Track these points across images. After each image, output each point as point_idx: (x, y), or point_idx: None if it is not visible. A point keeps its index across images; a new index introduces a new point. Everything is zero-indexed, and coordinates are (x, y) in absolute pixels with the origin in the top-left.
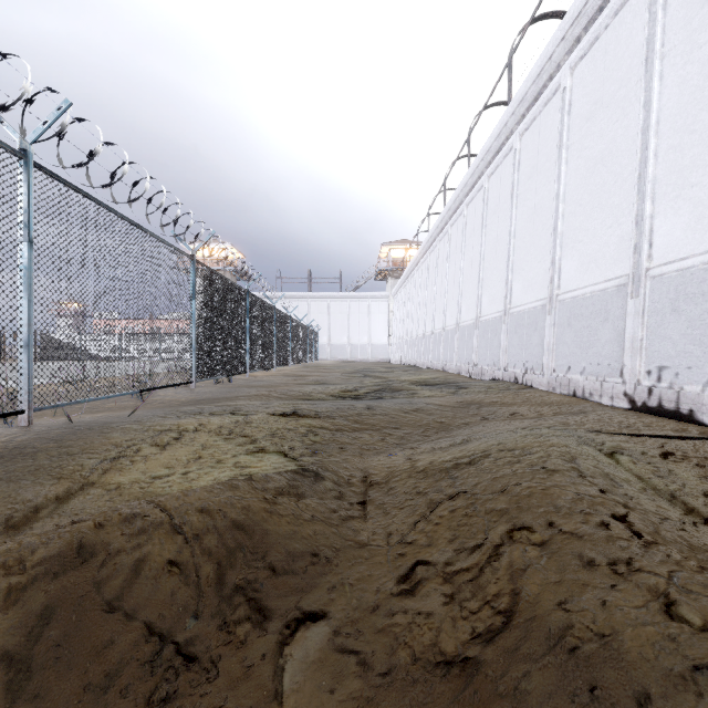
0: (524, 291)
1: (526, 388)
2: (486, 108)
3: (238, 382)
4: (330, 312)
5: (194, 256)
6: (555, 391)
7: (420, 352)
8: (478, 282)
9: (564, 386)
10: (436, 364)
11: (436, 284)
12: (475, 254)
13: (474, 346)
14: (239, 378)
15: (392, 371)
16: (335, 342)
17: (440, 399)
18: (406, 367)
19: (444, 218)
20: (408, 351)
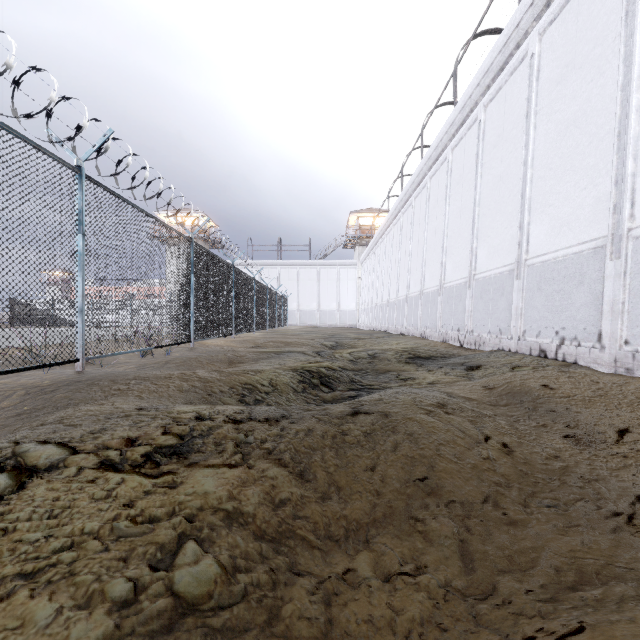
0: (554, 233)
1: (571, 367)
2: (474, 38)
3: (178, 353)
4: (299, 279)
5: (80, 167)
6: (633, 374)
7: (393, 317)
8: (471, 233)
9: None
10: (412, 330)
11: (411, 245)
12: (465, 202)
13: (466, 310)
14: (184, 348)
15: (364, 337)
16: (305, 308)
17: (458, 388)
18: (378, 333)
19: (421, 170)
20: (378, 316)
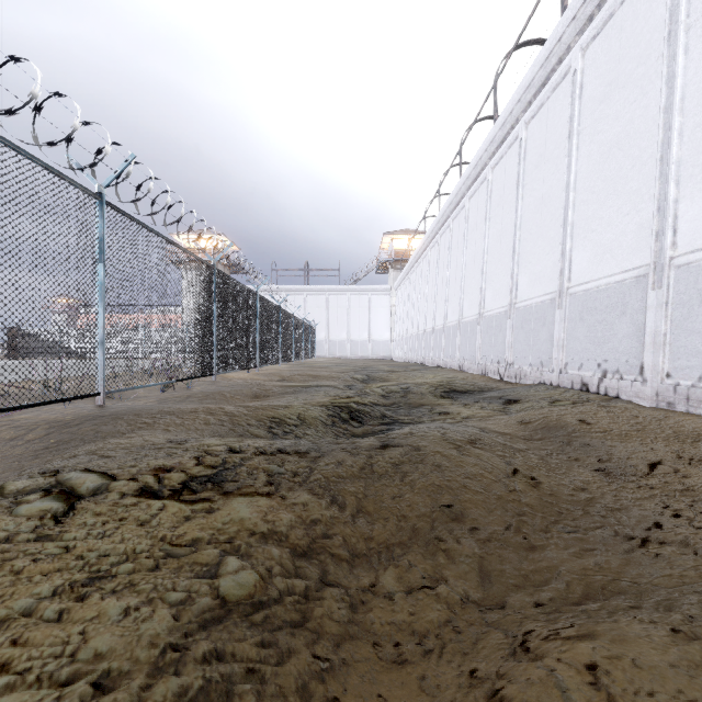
0: (597, 260)
1: (613, 401)
2: (516, 49)
3: (199, 387)
4: (328, 306)
5: (101, 194)
6: (675, 408)
7: (429, 348)
8: (512, 259)
9: (698, 402)
10: (450, 362)
11: (449, 270)
12: (505, 226)
13: (506, 341)
14: (205, 382)
15: (398, 370)
16: (334, 338)
17: (493, 422)
18: (413, 366)
19: (460, 190)
20: (414, 347)
